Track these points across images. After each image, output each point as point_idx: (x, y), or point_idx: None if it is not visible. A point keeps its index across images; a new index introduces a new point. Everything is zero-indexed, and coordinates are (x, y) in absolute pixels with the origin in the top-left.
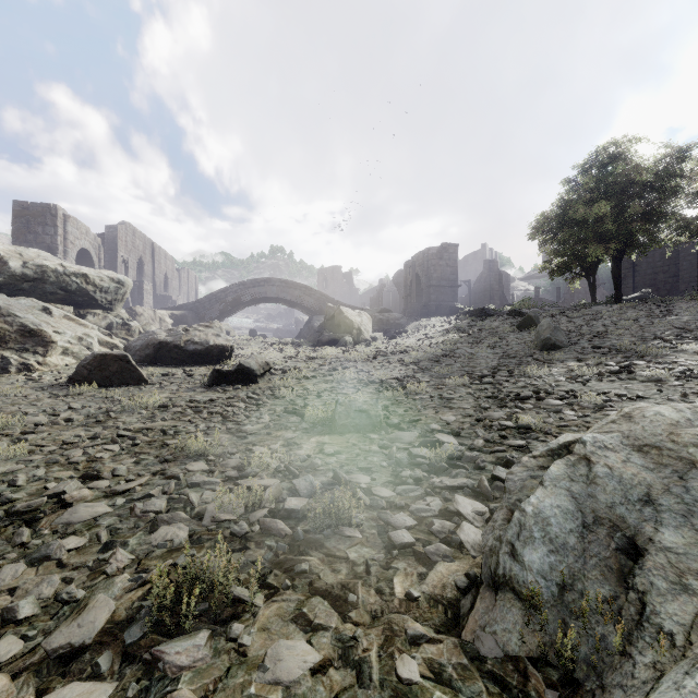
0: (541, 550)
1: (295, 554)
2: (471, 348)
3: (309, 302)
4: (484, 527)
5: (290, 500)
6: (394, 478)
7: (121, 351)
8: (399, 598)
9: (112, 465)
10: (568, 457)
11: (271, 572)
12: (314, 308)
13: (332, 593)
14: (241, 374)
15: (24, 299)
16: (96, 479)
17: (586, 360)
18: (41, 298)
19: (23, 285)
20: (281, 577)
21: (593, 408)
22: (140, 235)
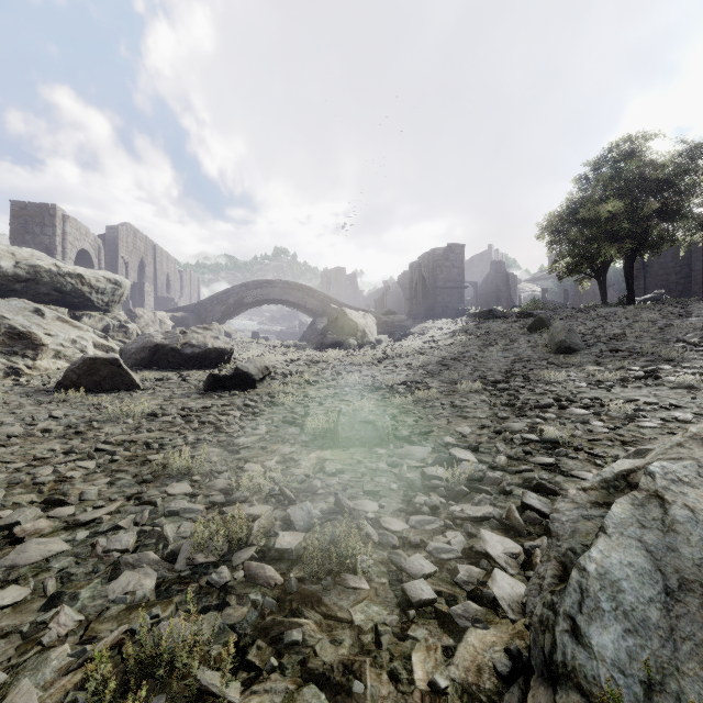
0: (614, 629)
1: (285, 614)
2: (481, 351)
3: (312, 304)
4: (521, 575)
5: (283, 535)
6: (406, 504)
7: (112, 355)
8: (420, 688)
9: (83, 486)
10: (634, 494)
11: (253, 642)
12: (318, 310)
13: (331, 679)
14: (239, 379)
15: (15, 300)
16: (60, 505)
17: (605, 364)
18: (35, 299)
19: (15, 285)
20: (266, 651)
21: (624, 418)
22: (141, 236)
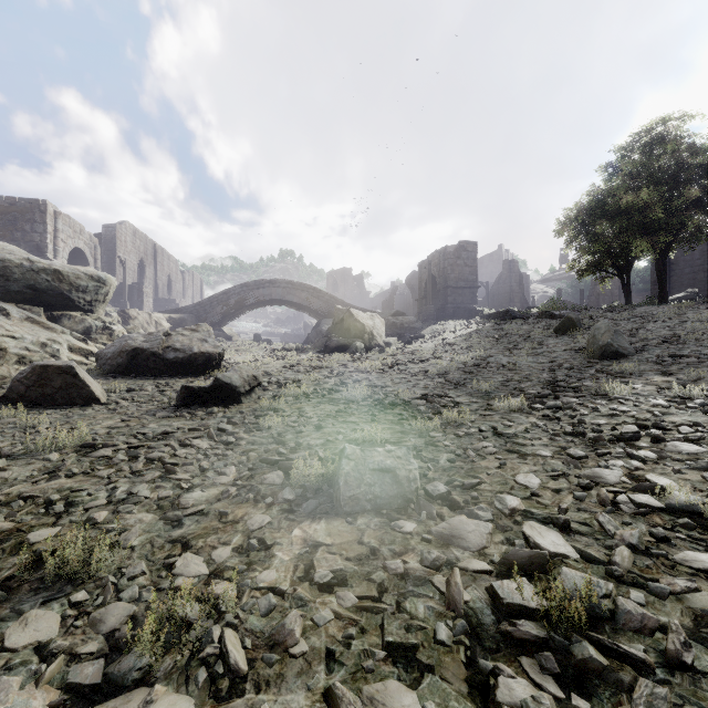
0: None
1: None
2: (506, 356)
3: (317, 305)
4: None
5: None
6: (479, 704)
7: (70, 361)
8: None
9: None
10: None
11: None
12: (323, 311)
13: None
14: (219, 392)
15: None
16: None
17: (673, 373)
18: (5, 297)
19: None
20: None
21: None
22: (141, 235)
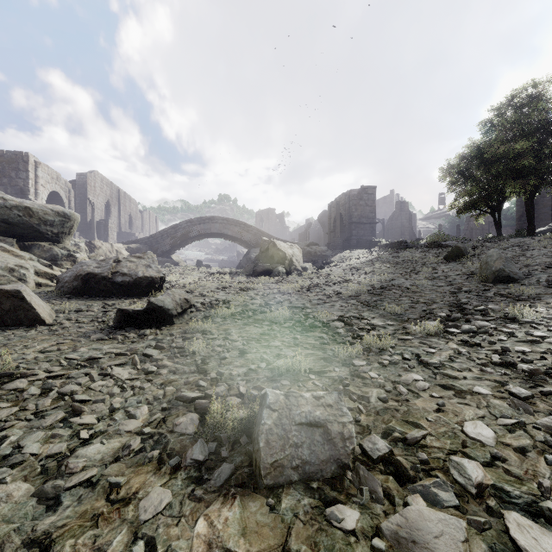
0: None
1: None
2: (407, 279)
3: (247, 237)
4: None
5: None
6: None
7: (20, 286)
8: None
9: None
10: None
11: None
12: (251, 242)
13: None
14: (153, 314)
15: None
16: None
17: None
18: None
19: None
20: None
21: None
22: (107, 182)
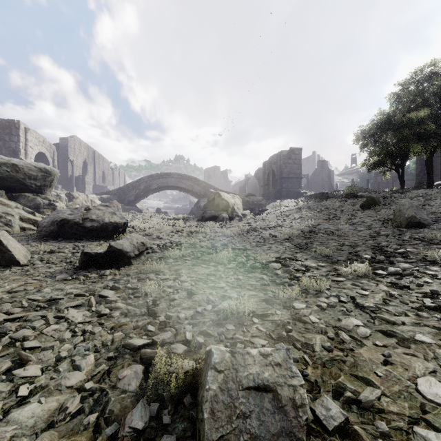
0: None
1: None
2: (331, 224)
3: (197, 189)
4: None
5: None
6: None
7: None
8: None
9: None
10: None
11: None
12: (201, 193)
13: None
14: (113, 256)
15: None
16: None
17: None
18: None
19: None
20: None
21: None
22: (84, 144)
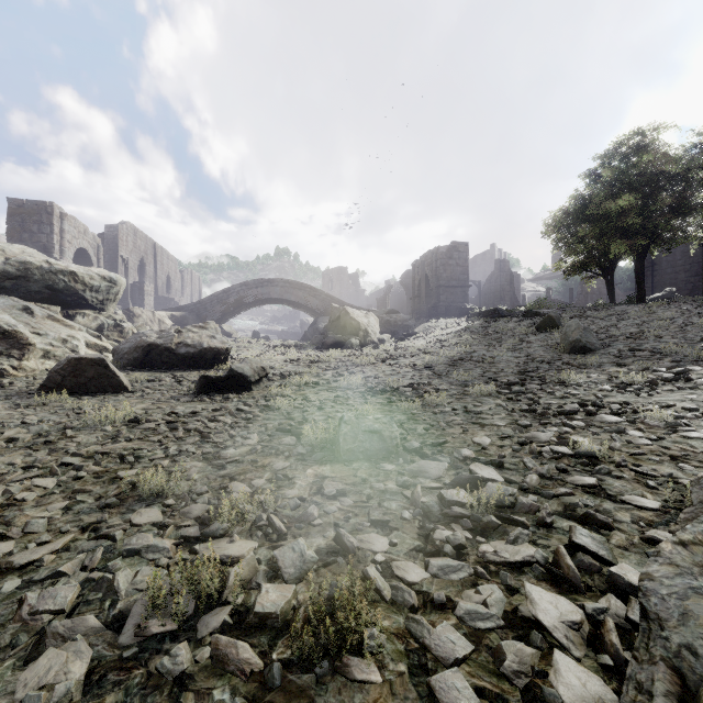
0: None
1: None
2: (489, 351)
3: (313, 303)
4: (590, 658)
5: (266, 590)
6: (423, 541)
7: (99, 355)
8: None
9: (33, 512)
10: None
11: None
12: (319, 309)
13: None
14: (233, 381)
15: (3, 298)
16: None
17: (627, 365)
18: (26, 297)
19: (5, 283)
20: None
21: (664, 427)
22: (141, 235)
